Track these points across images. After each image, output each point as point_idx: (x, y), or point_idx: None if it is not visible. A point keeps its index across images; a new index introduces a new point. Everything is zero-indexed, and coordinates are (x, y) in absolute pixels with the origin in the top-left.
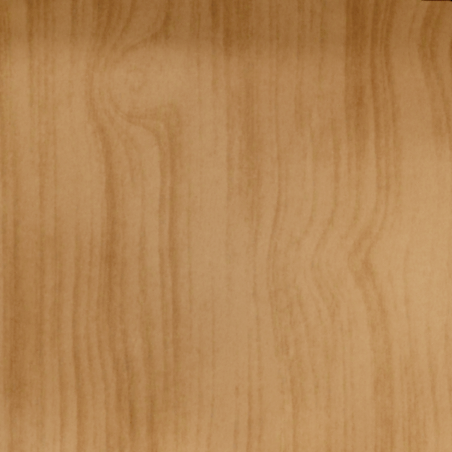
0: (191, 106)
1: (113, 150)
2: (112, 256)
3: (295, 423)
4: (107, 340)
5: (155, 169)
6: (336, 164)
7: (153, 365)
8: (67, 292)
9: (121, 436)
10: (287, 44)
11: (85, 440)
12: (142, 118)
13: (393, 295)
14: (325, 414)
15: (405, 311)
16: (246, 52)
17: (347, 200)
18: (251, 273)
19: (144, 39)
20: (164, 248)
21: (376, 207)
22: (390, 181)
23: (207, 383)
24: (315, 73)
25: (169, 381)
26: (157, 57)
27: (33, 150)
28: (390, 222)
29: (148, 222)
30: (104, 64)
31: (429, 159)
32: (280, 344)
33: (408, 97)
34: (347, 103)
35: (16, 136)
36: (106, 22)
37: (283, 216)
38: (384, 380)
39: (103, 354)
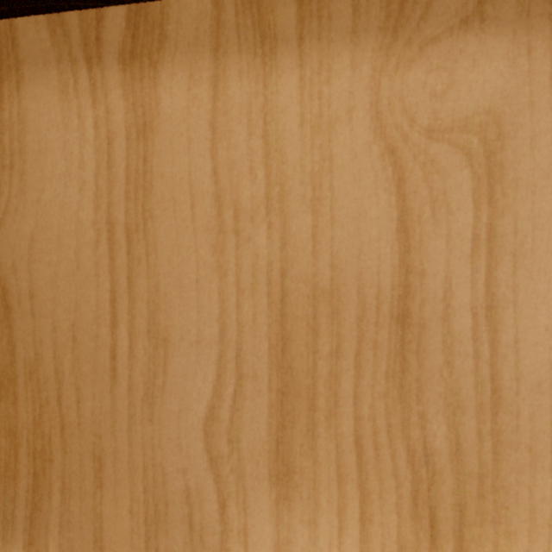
0: (518, 112)
1: (406, 176)
2: (405, 315)
3: None
4: (399, 424)
5: (465, 199)
6: None
7: (462, 463)
8: (346, 360)
9: (417, 551)
10: None
11: (370, 551)
12: (446, 132)
13: None
14: None
15: None
16: None
17: None
18: None
19: (449, 27)
20: (477, 306)
21: None
22: None
23: (543, 495)
24: None
25: (485, 485)
26: (467, 49)
27: (304, 182)
28: None
29: (455, 271)
30: (395, 66)
31: None
32: None
33: None
34: None
35: (283, 165)
36: (398, 11)
37: None
38: None
39: (393, 443)
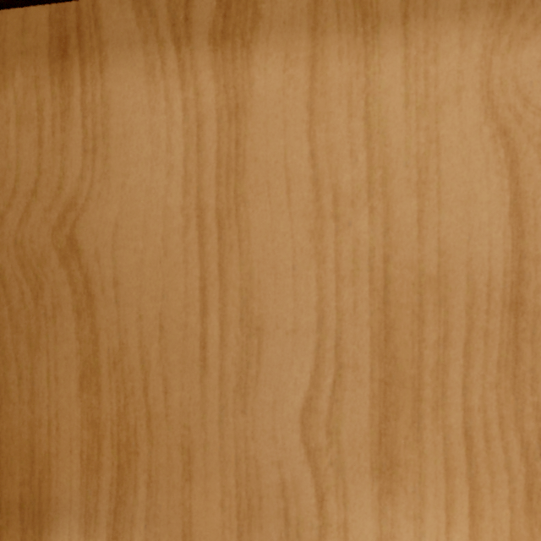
0: None
1: (520, 158)
2: (519, 302)
3: None
4: (512, 415)
5: None
6: None
7: None
8: (454, 349)
9: None
10: None
11: None
12: None
13: None
14: None
15: None
16: None
17: None
18: None
19: None
20: None
21: None
22: None
23: None
24: None
25: None
26: None
27: (408, 165)
28: None
29: None
30: (507, 44)
31: None
32: None
33: None
34: None
35: (386, 148)
36: None
37: None
38: None
39: (505, 435)
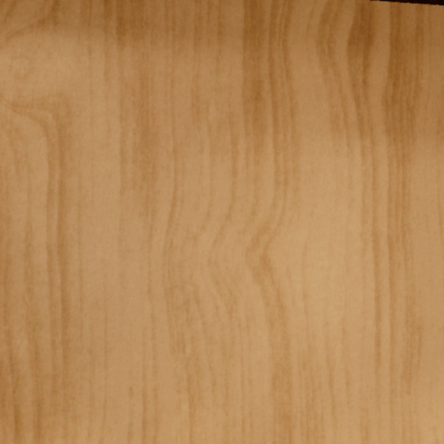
0: (82, 97)
1: None
2: None
3: (192, 422)
4: None
5: (43, 161)
6: (234, 158)
7: (41, 367)
8: None
9: (5, 443)
10: (184, 35)
11: None
12: (28, 107)
13: (292, 290)
14: (223, 412)
15: (303, 306)
16: (141, 42)
17: (245, 195)
18: (146, 270)
19: (30, 25)
20: (52, 245)
21: (274, 202)
22: (288, 177)
23: (100, 385)
24: (212, 66)
25: (58, 383)
26: (44, 44)
27: None
28: (289, 218)
29: (35, 217)
30: None
31: (327, 155)
32: (176, 342)
33: (306, 93)
34: (245, 97)
35: None
36: None
37: (179, 211)
38: (282, 376)
39: None
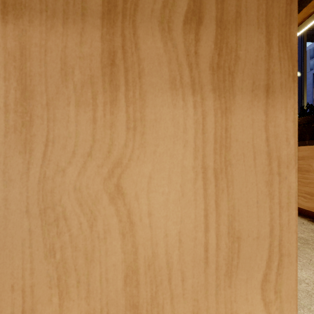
0: None
1: None
2: None
3: (61, 311)
4: None
5: None
6: (94, 110)
7: None
8: None
9: None
10: (55, 16)
11: None
12: None
13: (139, 210)
14: (86, 303)
15: (149, 222)
16: (21, 21)
17: (103, 138)
18: (25, 195)
19: None
20: None
21: (125, 143)
22: (136, 124)
23: None
24: (77, 40)
25: None
26: None
27: None
28: (137, 155)
29: None
30: None
31: (167, 108)
32: (49, 250)
33: (151, 60)
34: (103, 63)
35: None
36: None
37: (51, 150)
38: (132, 275)
39: None
